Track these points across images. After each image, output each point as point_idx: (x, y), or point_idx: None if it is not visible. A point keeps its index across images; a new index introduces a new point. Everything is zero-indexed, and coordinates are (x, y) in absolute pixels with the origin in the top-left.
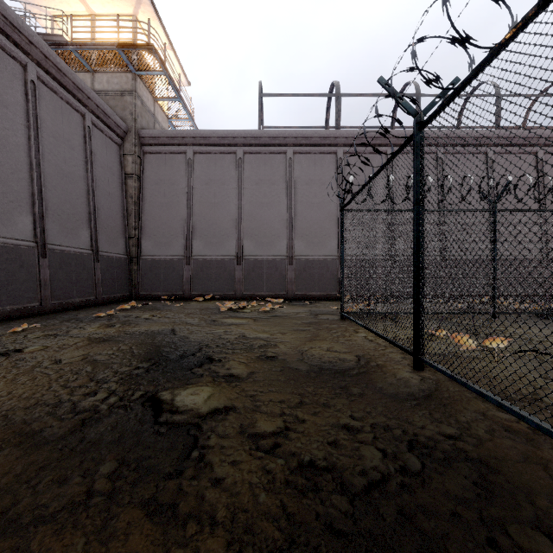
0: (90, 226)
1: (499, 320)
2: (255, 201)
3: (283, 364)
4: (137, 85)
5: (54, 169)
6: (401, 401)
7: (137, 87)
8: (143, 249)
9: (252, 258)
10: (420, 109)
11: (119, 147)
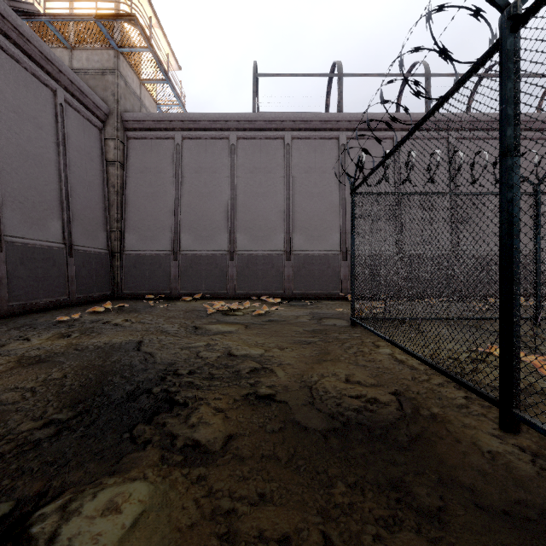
0: (62, 217)
1: (543, 326)
2: (249, 191)
3: (284, 415)
4: (120, 64)
5: (14, 149)
6: (540, 545)
7: (120, 66)
8: (127, 243)
9: (246, 253)
10: (488, 24)
11: (100, 131)
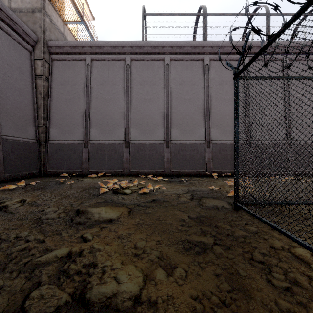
0: None
1: None
2: (139, 98)
3: None
4: (46, 5)
5: None
6: None
7: (46, 7)
8: (51, 135)
9: (137, 143)
10: None
11: (30, 53)
